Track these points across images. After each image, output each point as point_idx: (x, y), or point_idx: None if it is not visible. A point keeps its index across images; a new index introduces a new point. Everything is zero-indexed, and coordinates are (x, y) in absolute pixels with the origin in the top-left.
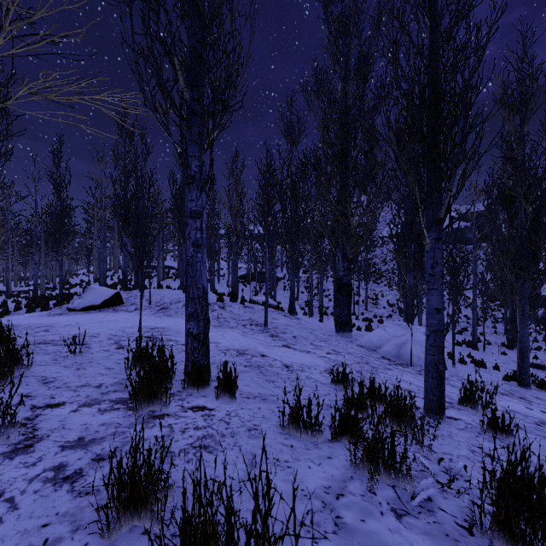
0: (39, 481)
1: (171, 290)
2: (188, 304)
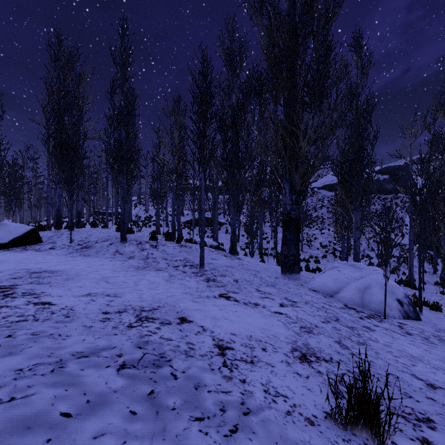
0: None
1: (106, 229)
2: None
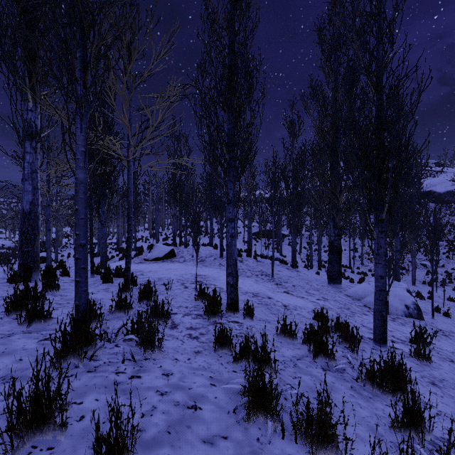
0: (186, 337)
1: (205, 247)
2: (227, 267)
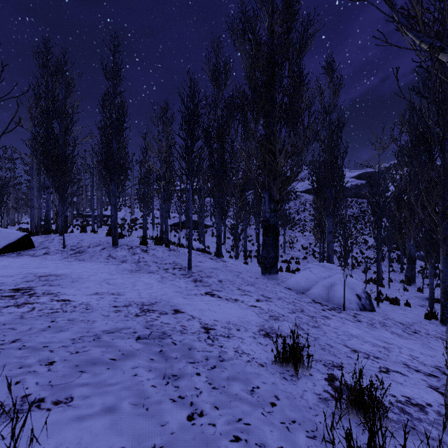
0: None
1: (95, 234)
2: None
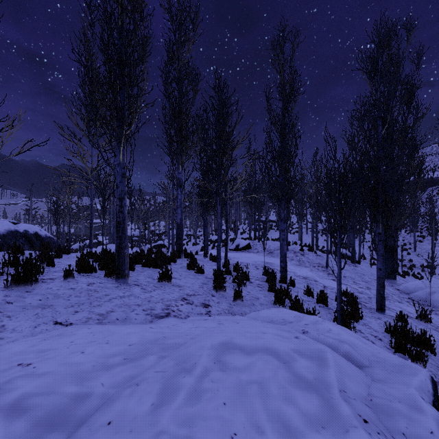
0: (256, 286)
1: (274, 241)
2: (280, 257)
